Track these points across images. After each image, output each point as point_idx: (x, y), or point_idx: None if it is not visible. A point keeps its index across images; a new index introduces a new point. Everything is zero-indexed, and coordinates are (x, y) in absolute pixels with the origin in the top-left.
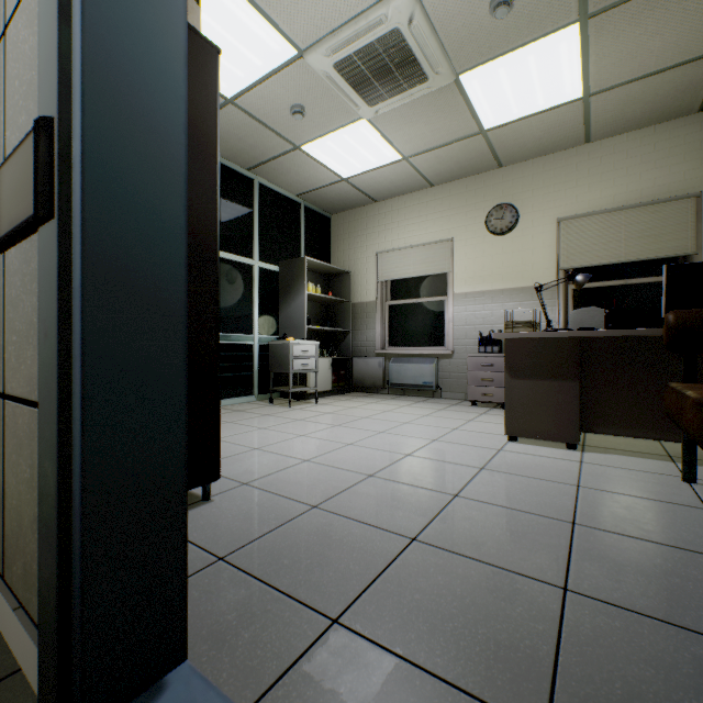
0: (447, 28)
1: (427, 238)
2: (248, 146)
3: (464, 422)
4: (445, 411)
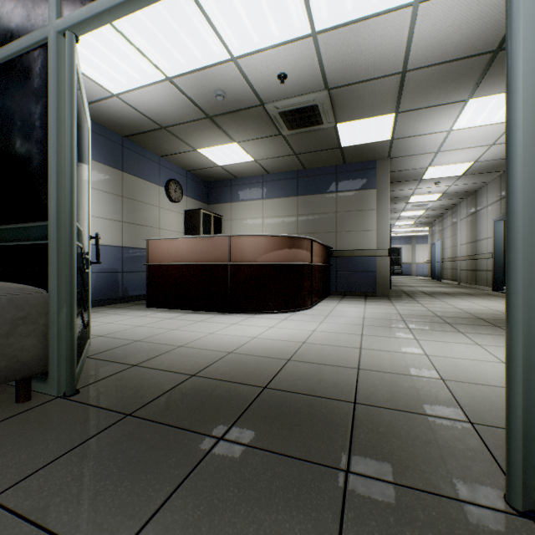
0: None
1: None
2: None
3: None
4: None
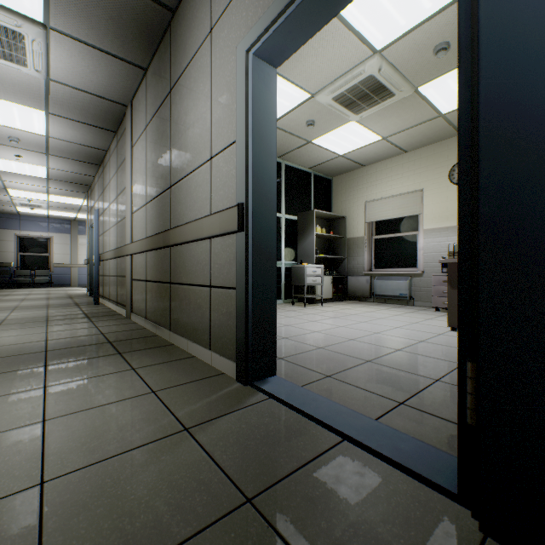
0: (405, 67)
1: (403, 190)
2: (279, 145)
3: (423, 319)
4: (412, 313)
